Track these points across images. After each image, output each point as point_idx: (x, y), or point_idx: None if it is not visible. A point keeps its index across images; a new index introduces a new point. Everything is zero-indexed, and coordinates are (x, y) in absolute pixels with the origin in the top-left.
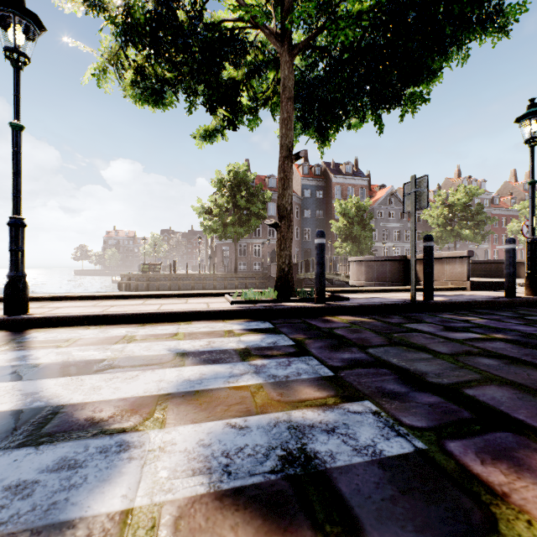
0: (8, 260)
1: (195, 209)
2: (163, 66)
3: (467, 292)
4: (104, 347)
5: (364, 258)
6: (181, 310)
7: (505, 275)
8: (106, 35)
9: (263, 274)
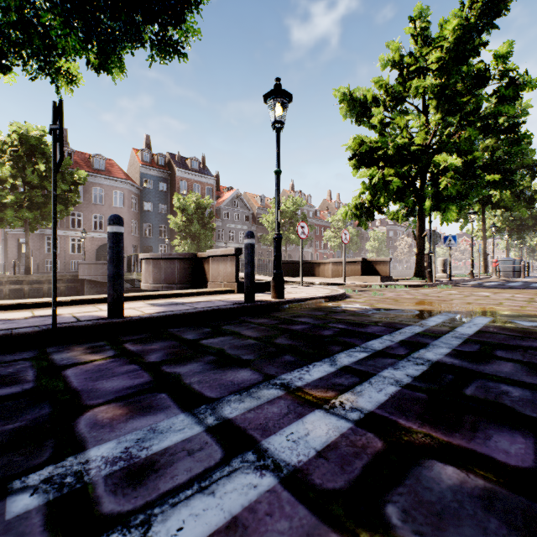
0: None
1: None
2: None
3: (227, 296)
4: None
5: (151, 256)
6: None
7: (245, 276)
8: None
9: (72, 276)
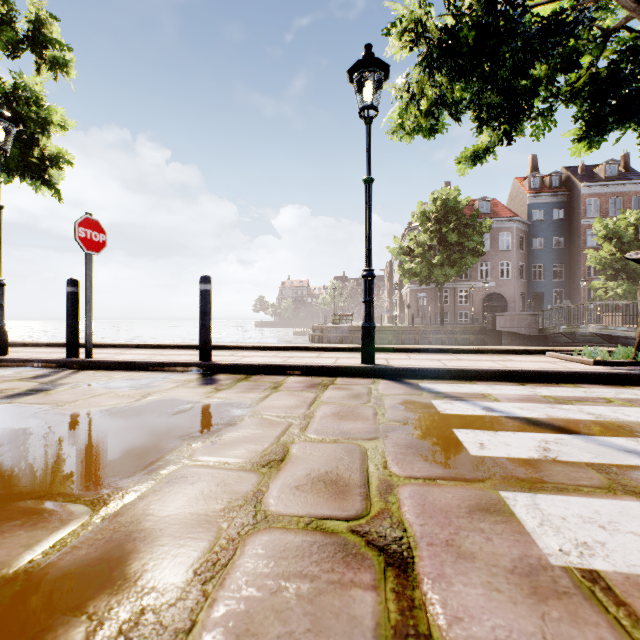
0: (363, 311)
1: (391, 250)
2: (460, 86)
3: None
4: (555, 407)
5: None
6: (550, 369)
7: None
8: (414, 69)
9: (479, 327)
